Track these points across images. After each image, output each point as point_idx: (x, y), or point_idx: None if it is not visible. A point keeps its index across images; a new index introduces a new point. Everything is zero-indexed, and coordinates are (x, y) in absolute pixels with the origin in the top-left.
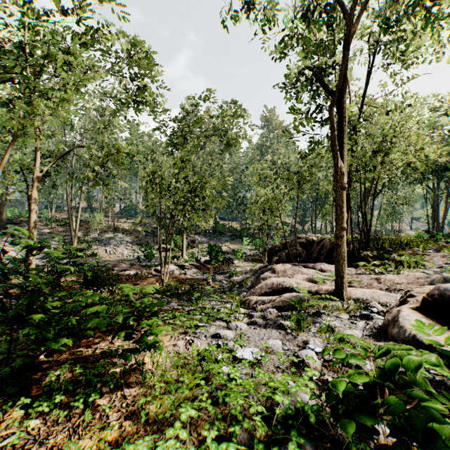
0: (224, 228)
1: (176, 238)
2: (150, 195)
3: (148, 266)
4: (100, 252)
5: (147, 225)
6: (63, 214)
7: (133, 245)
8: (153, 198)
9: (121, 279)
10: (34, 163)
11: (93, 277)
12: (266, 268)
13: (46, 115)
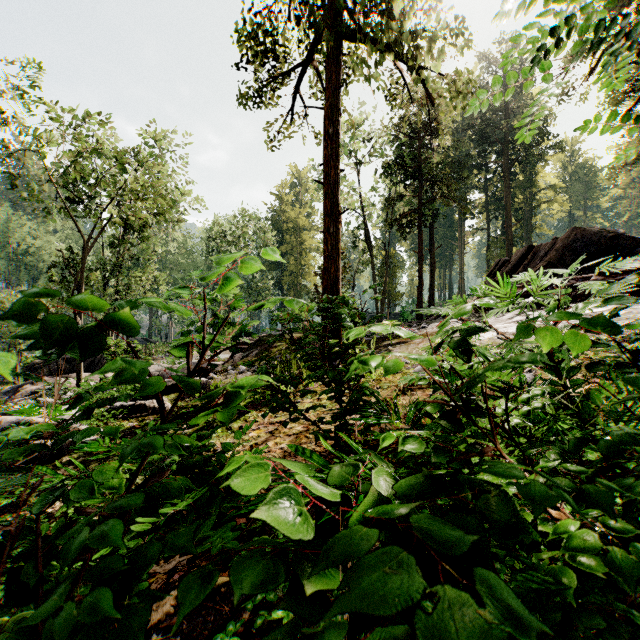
0: None
1: None
2: None
3: None
4: None
5: None
6: None
7: None
8: None
9: None
10: None
11: None
12: (25, 383)
13: None
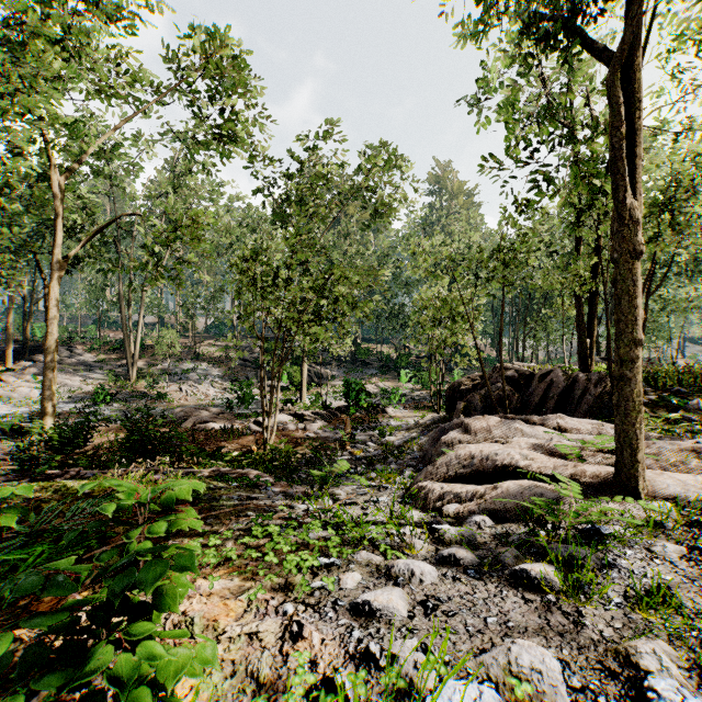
0: (369, 354)
1: (292, 369)
2: (244, 295)
3: (244, 416)
4: (171, 391)
5: (246, 349)
6: (120, 333)
7: (224, 382)
8: (250, 301)
9: (198, 437)
10: (54, 243)
11: (141, 435)
12: (450, 424)
13: (2, 102)
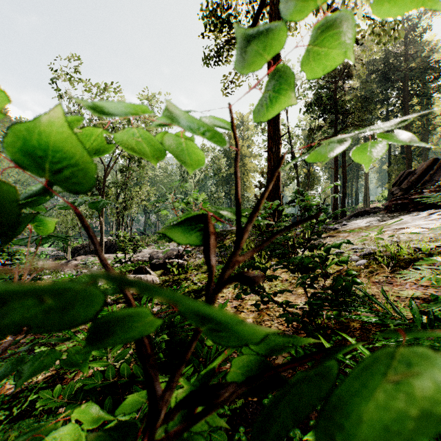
0: None
1: None
2: None
3: None
4: None
5: None
6: None
7: None
8: None
9: None
10: None
11: None
12: (71, 259)
13: None
